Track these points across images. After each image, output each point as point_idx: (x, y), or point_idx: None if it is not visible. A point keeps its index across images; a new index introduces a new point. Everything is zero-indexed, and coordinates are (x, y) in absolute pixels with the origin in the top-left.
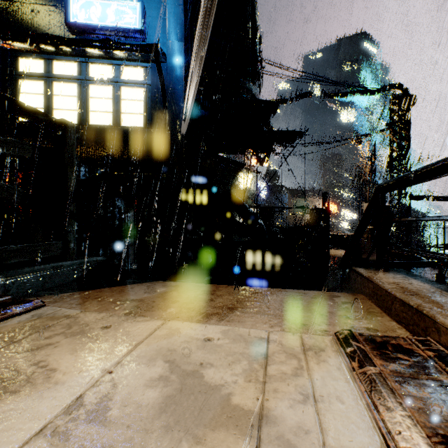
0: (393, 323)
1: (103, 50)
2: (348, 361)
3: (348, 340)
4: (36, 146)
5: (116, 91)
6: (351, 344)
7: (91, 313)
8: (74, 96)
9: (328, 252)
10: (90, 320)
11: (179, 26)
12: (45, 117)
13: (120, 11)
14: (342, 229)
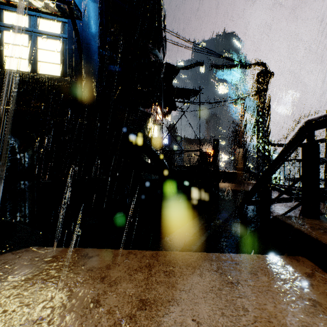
0: None
1: None
2: None
3: None
4: None
5: (32, 40)
6: None
7: None
8: None
9: (218, 186)
10: None
11: None
12: None
13: None
14: (220, 167)
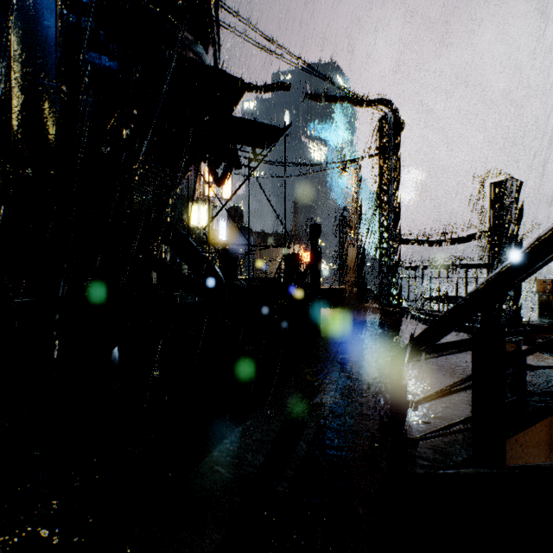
0: None
1: None
2: None
3: None
4: None
5: None
6: None
7: None
8: None
9: (319, 314)
10: None
11: None
12: None
13: None
14: None
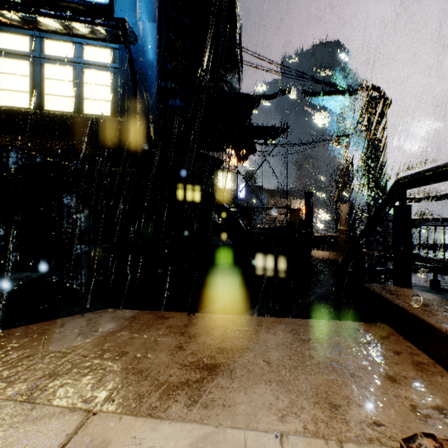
0: None
1: (58, 21)
2: None
3: None
4: None
5: (78, 73)
6: None
7: None
8: (25, 75)
9: (311, 254)
10: None
11: (151, 5)
12: None
13: None
14: (317, 230)
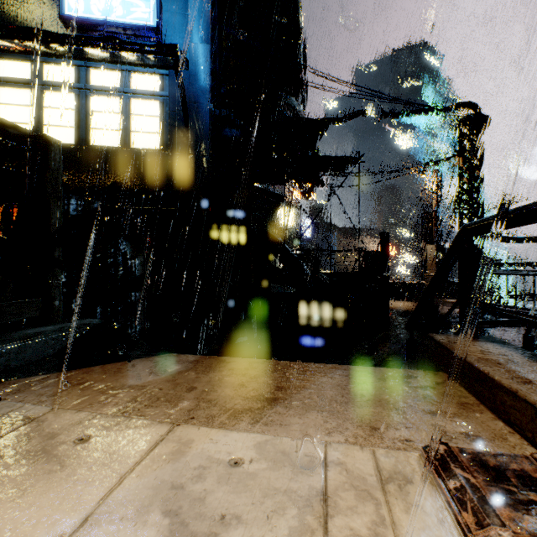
0: (498, 423)
1: (106, 51)
2: (455, 509)
3: (447, 465)
4: (5, 170)
5: (125, 104)
6: (454, 473)
7: (65, 412)
8: (70, 109)
9: (388, 305)
10: (61, 426)
11: (204, 24)
12: (19, 131)
13: (130, 3)
14: (401, 276)
